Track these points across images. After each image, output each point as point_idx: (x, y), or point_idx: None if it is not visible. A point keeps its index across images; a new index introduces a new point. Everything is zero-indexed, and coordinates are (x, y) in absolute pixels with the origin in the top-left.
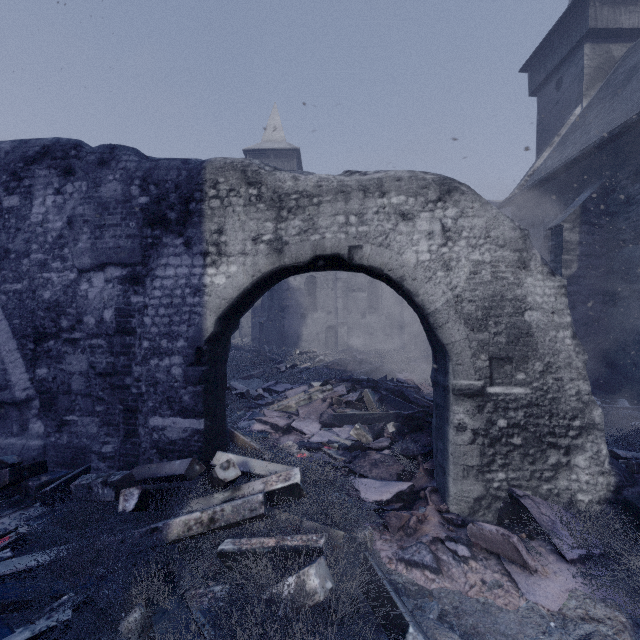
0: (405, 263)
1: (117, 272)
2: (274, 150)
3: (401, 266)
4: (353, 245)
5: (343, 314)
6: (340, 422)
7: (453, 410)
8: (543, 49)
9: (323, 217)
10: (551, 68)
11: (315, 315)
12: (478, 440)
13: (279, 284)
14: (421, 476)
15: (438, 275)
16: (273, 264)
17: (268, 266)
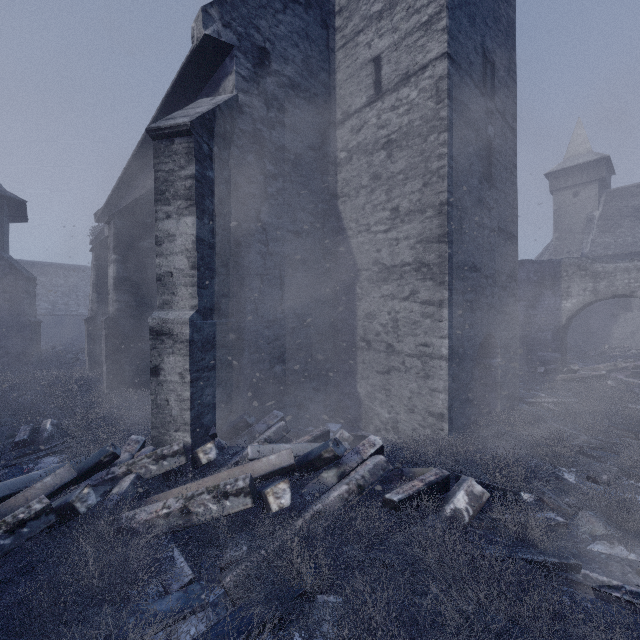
0: None
1: (524, 303)
2: (578, 165)
3: None
4: (632, 291)
5: None
6: (636, 375)
7: None
8: None
9: (617, 281)
10: None
11: (629, 315)
12: None
13: None
14: None
15: None
16: (592, 299)
17: (590, 300)
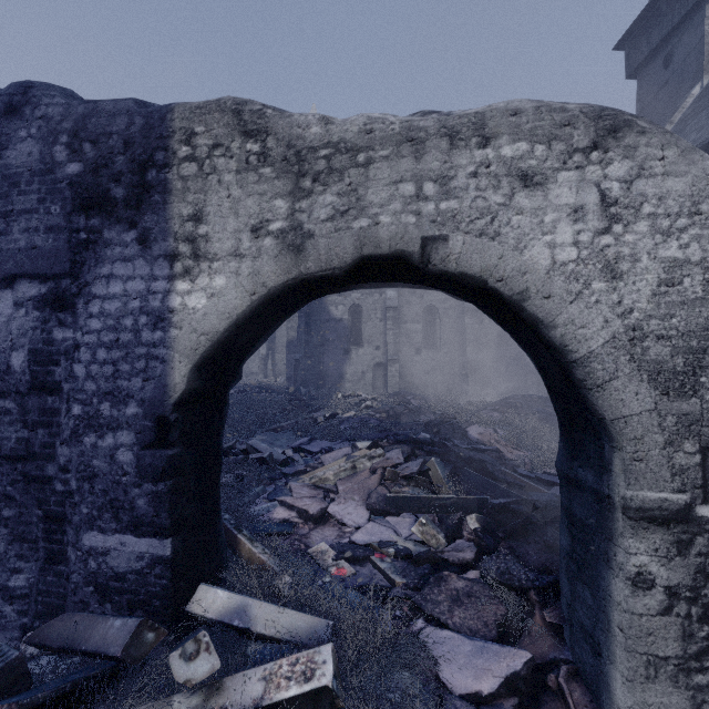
0: (529, 266)
1: (32, 289)
2: None
3: (521, 272)
4: (430, 235)
5: (394, 349)
6: (396, 508)
7: (626, 547)
8: (646, 18)
9: (375, 187)
10: (657, 40)
11: (360, 350)
12: (678, 608)
13: (318, 314)
14: (540, 632)
15: (594, 288)
16: (287, 272)
17: (278, 276)
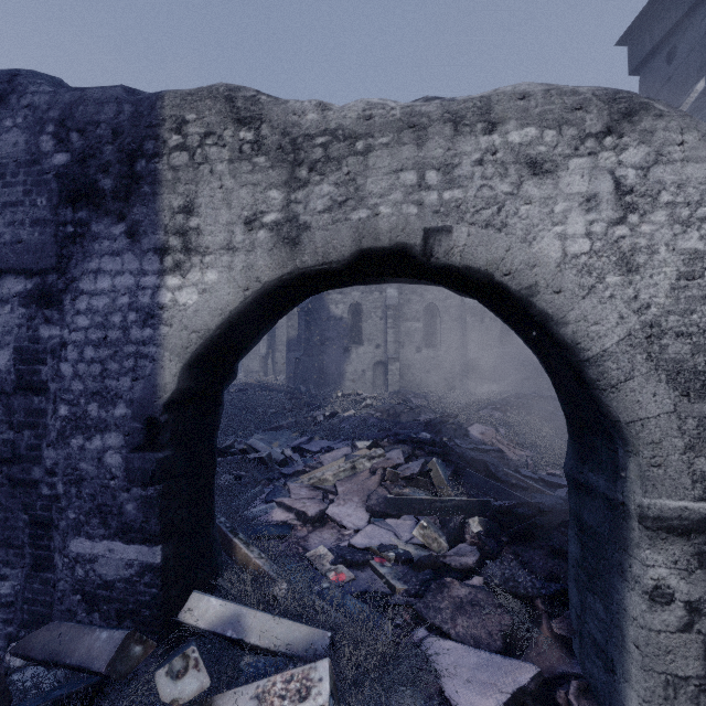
0: (538, 259)
1: (18, 285)
2: None
3: (530, 265)
4: (433, 227)
5: (394, 348)
6: (397, 511)
7: (643, 559)
8: (649, 13)
9: (375, 176)
10: (660, 36)
11: (361, 349)
12: (699, 624)
13: (318, 312)
14: (547, 643)
15: (608, 282)
16: (282, 266)
17: (273, 270)
